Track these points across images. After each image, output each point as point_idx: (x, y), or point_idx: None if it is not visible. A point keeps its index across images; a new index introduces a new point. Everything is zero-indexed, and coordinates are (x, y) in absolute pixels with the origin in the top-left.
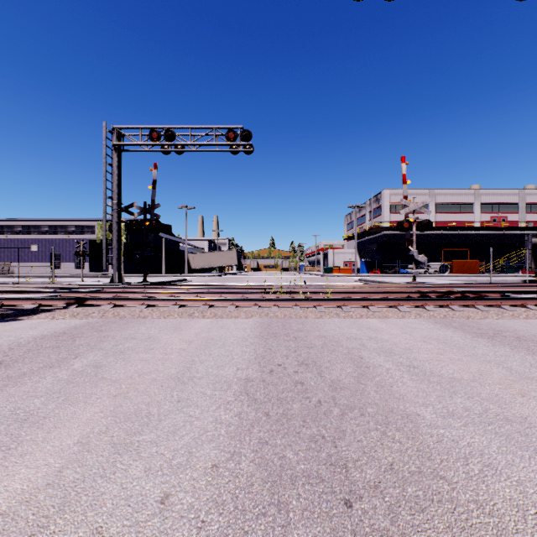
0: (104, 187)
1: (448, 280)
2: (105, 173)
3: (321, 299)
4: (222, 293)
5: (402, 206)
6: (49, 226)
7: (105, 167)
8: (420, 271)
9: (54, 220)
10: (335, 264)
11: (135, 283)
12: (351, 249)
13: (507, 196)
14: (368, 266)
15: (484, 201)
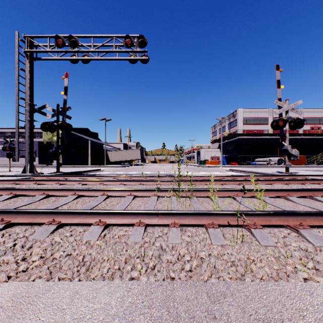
0: (16, 89)
1: (299, 170)
2: (17, 76)
3: (254, 213)
4: (106, 190)
5: (250, 120)
6: (11, 132)
7: (17, 71)
8: (264, 163)
9: (15, 128)
10: (205, 158)
11: (49, 173)
12: (215, 148)
13: (321, 113)
14: (227, 159)
15: (305, 116)
